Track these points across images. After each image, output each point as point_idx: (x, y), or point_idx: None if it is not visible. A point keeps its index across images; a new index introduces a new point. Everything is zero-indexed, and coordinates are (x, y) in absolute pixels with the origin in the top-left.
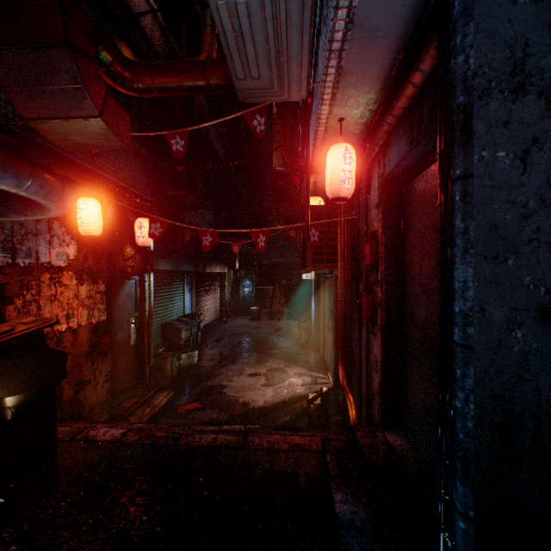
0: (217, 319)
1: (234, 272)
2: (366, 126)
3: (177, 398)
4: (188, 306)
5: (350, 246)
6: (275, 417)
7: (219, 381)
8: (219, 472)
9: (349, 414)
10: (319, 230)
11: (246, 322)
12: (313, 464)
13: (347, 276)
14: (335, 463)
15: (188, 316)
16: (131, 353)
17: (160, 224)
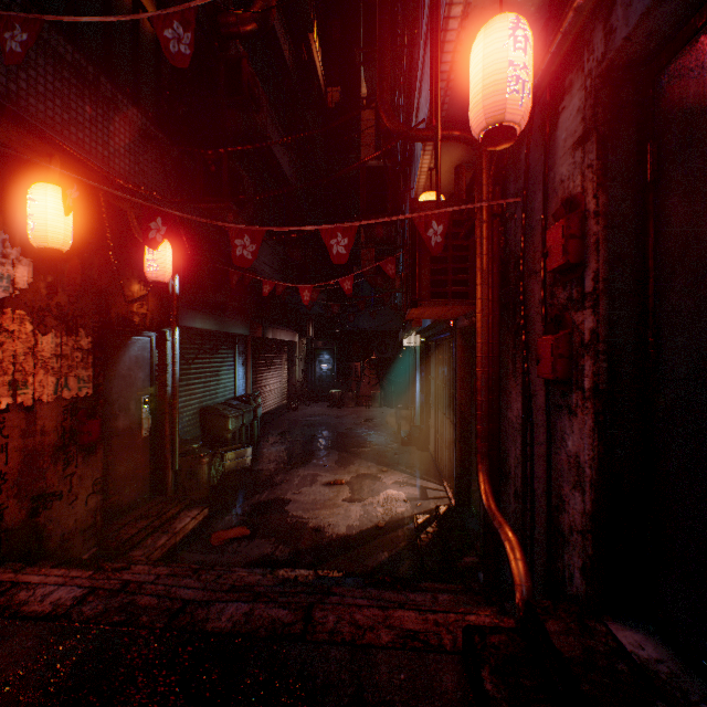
0: (284, 406)
1: (308, 343)
2: (546, 1)
3: (214, 519)
4: (242, 384)
5: (498, 263)
6: (364, 554)
7: (279, 493)
8: (244, 706)
9: (511, 569)
10: (447, 225)
11: (324, 410)
12: (451, 688)
13: (492, 316)
14: (507, 702)
15: (240, 398)
16: (142, 449)
17: (161, 218)
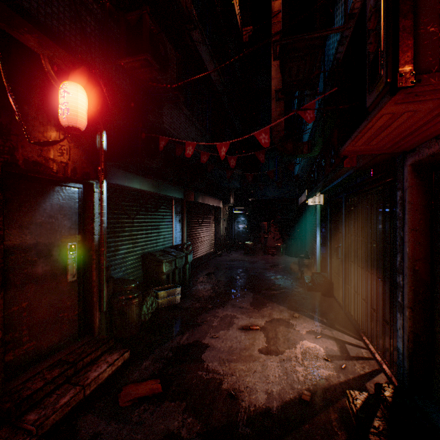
0: (211, 253)
1: (229, 209)
2: None
3: (133, 364)
4: (179, 236)
5: None
6: None
7: (198, 336)
8: None
9: None
10: None
11: (240, 256)
12: None
13: None
14: None
15: (175, 247)
16: (68, 293)
17: None
